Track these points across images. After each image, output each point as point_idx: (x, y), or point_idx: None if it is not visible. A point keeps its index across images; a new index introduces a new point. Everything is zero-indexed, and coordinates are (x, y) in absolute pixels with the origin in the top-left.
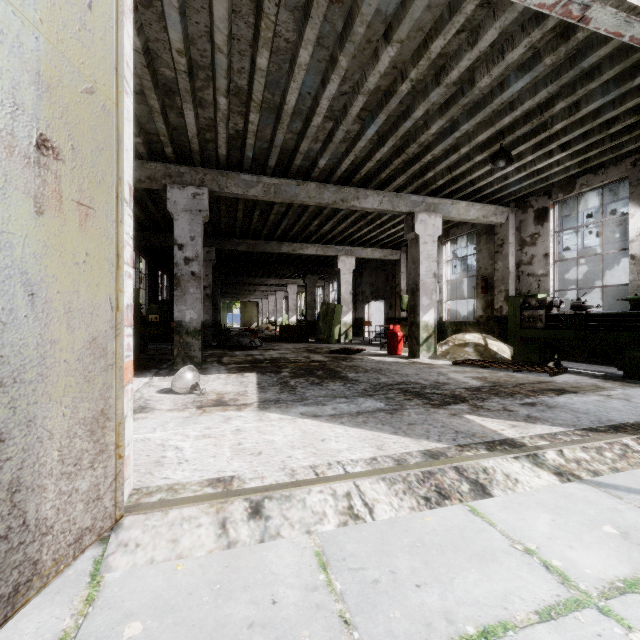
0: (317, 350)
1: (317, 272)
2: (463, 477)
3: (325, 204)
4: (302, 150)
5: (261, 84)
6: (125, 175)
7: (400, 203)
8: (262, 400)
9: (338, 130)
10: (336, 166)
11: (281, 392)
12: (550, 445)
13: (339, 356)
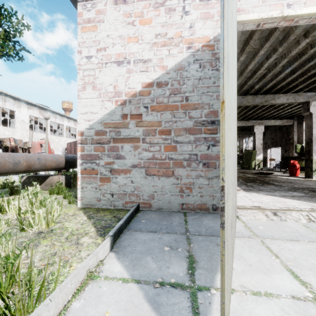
0: (245, 172)
1: (238, 134)
2: None
3: (255, 104)
4: (248, 84)
5: (238, 65)
6: None
7: (299, 98)
8: (242, 189)
9: (269, 73)
10: (263, 86)
11: (247, 187)
12: None
13: (261, 175)
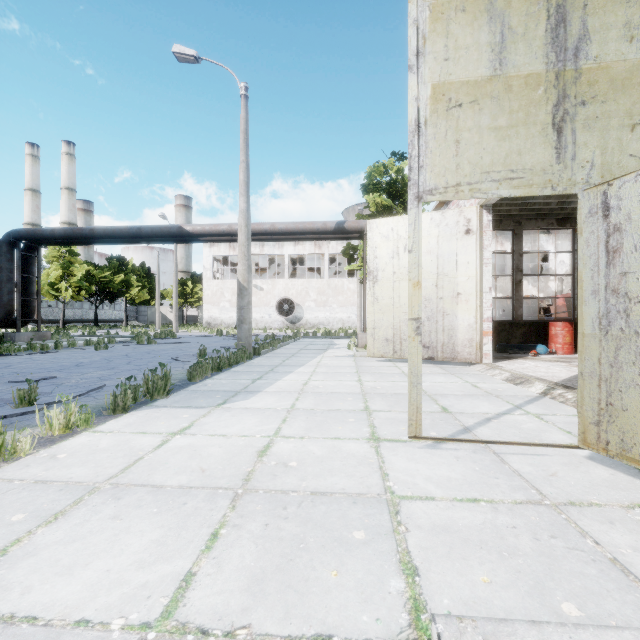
0: None
1: None
2: (523, 381)
3: None
4: None
5: None
6: (486, 286)
7: None
8: None
9: None
10: None
11: None
12: (570, 390)
13: None
